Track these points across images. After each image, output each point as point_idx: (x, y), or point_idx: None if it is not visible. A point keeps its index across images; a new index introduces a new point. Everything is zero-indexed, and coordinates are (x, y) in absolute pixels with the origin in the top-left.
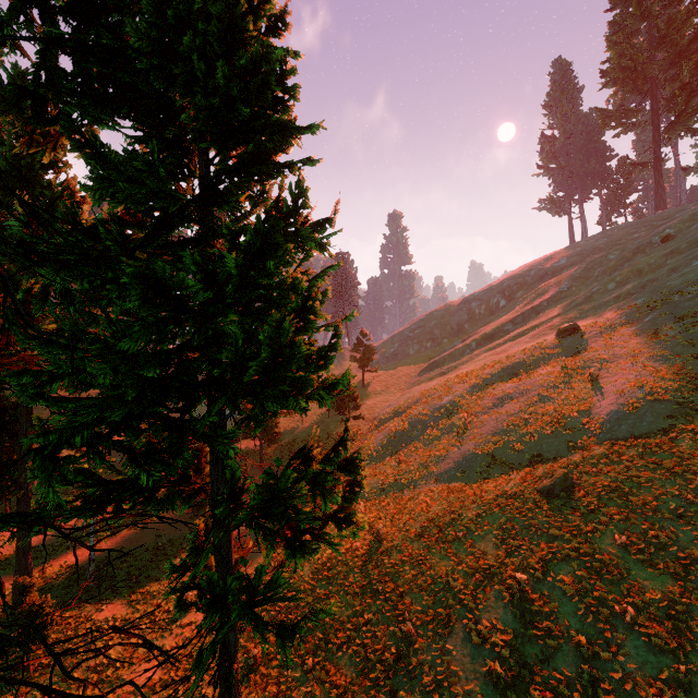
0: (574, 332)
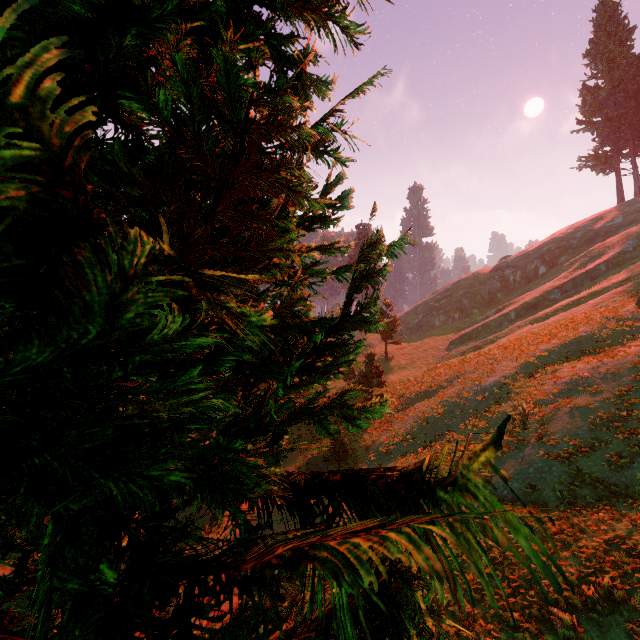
0: None
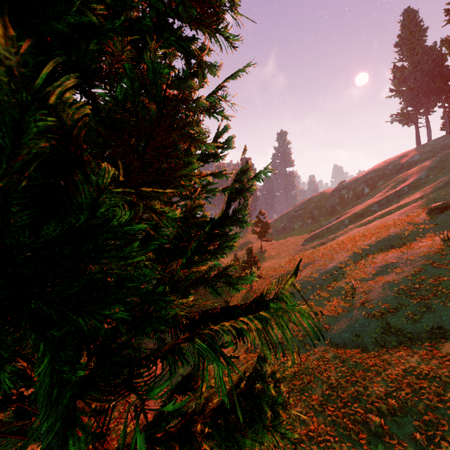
0: (445, 209)
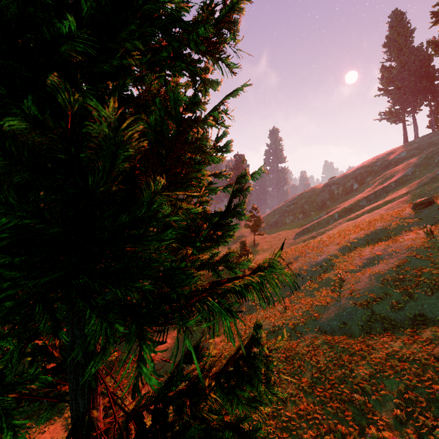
0: (429, 204)
